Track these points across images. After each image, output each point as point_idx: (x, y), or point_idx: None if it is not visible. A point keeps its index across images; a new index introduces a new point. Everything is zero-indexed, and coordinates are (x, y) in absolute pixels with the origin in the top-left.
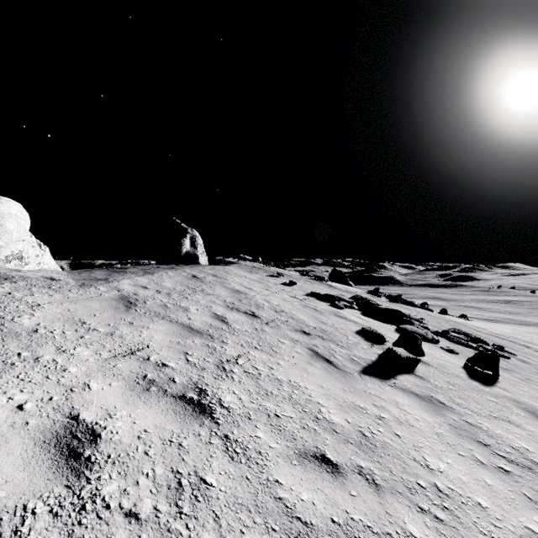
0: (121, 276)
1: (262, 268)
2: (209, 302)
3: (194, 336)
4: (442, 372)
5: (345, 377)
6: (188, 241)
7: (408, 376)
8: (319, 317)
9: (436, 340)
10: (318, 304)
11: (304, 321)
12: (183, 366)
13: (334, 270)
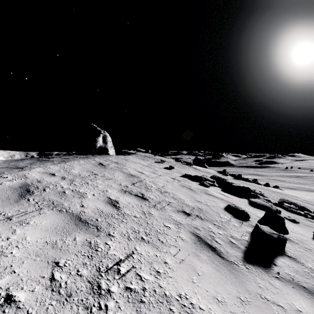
0: (39, 164)
1: (151, 157)
2: (106, 186)
3: (78, 230)
4: (305, 249)
5: (234, 271)
6: (101, 139)
7: (283, 258)
8: (194, 196)
9: (279, 210)
10: (191, 184)
11: (184, 201)
12: (39, 295)
13: (196, 158)
